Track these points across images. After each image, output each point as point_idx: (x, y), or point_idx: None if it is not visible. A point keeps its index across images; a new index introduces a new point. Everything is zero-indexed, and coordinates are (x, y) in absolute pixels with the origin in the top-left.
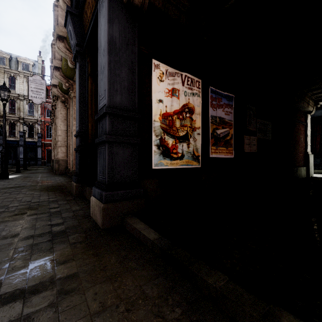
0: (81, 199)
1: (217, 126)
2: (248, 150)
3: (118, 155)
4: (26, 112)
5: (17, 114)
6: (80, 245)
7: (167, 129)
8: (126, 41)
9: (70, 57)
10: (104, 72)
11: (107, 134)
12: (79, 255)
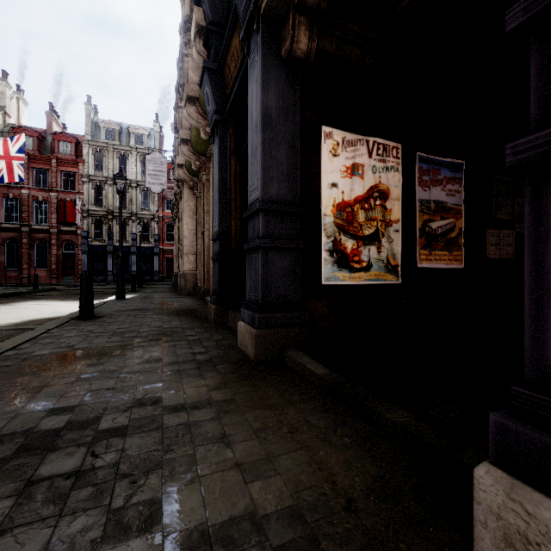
0: (223, 328)
1: (431, 215)
2: (496, 255)
3: (275, 266)
4: (140, 205)
5: (129, 209)
6: (232, 375)
7: (345, 226)
8: (285, 109)
9: (204, 124)
10: (257, 155)
11: (261, 238)
12: (232, 384)
